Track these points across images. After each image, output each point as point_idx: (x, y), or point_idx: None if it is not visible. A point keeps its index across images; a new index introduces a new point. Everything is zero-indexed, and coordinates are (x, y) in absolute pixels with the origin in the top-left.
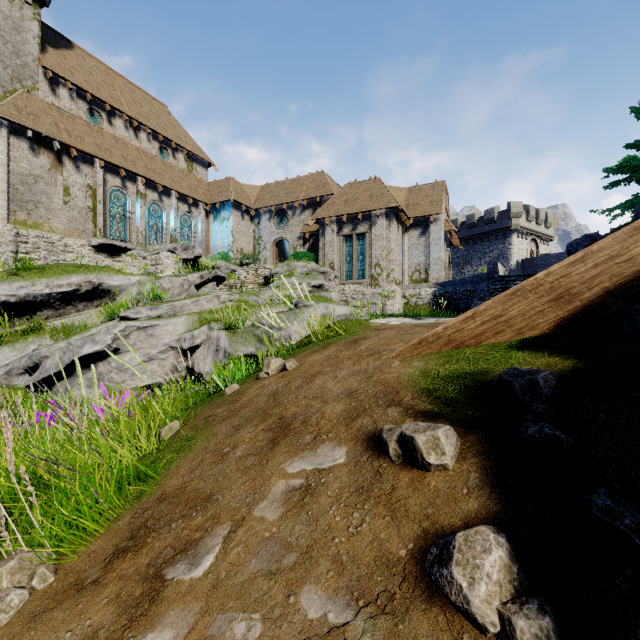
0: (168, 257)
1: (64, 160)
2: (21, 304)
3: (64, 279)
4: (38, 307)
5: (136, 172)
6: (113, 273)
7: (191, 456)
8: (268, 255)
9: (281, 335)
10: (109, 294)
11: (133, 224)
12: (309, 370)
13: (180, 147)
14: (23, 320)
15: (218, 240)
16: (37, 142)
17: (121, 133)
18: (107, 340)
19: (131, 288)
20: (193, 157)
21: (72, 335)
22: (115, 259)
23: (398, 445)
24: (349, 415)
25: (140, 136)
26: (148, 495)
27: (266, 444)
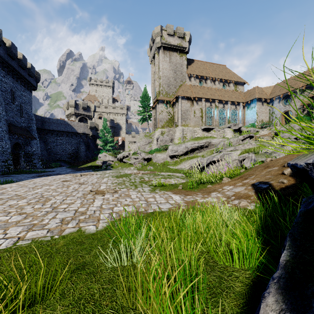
0: (228, 129)
1: (193, 102)
2: (192, 149)
3: (201, 141)
4: (195, 150)
5: (215, 98)
6: (213, 138)
7: (248, 172)
8: (278, 121)
9: (275, 155)
10: (212, 145)
11: (214, 118)
12: (277, 159)
13: (231, 81)
14: (191, 153)
15: (249, 118)
16: (187, 99)
17: (209, 85)
18: (218, 157)
19: (221, 143)
20: (237, 83)
21: (207, 156)
22: (208, 133)
23: (286, 165)
24: (282, 164)
25: (215, 83)
26: (241, 175)
27: (263, 169)
